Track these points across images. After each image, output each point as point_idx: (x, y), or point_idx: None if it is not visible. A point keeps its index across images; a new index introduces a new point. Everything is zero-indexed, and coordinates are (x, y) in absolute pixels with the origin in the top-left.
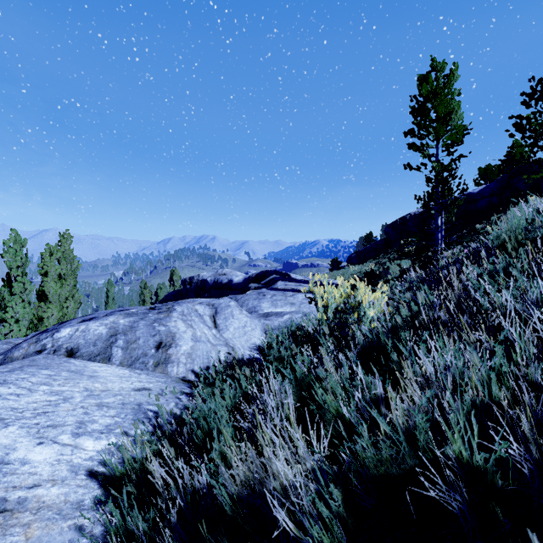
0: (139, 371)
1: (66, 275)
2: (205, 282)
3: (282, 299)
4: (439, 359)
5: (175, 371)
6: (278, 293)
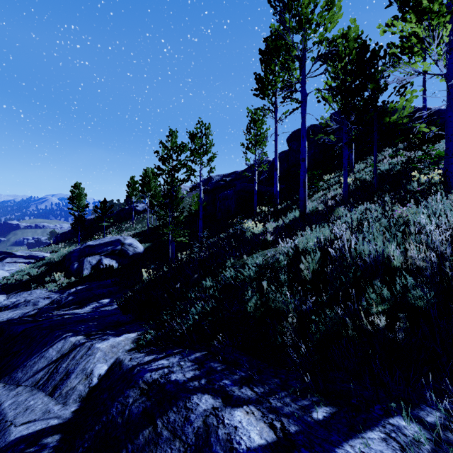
0: None
1: None
2: None
3: (12, 266)
4: (28, 269)
5: None
6: (10, 264)
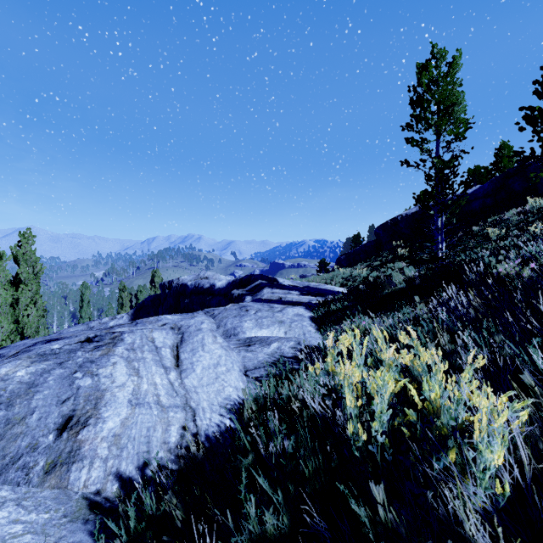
0: (8, 490)
1: (27, 279)
2: (185, 287)
3: (269, 316)
4: None
5: (82, 478)
6: (264, 308)
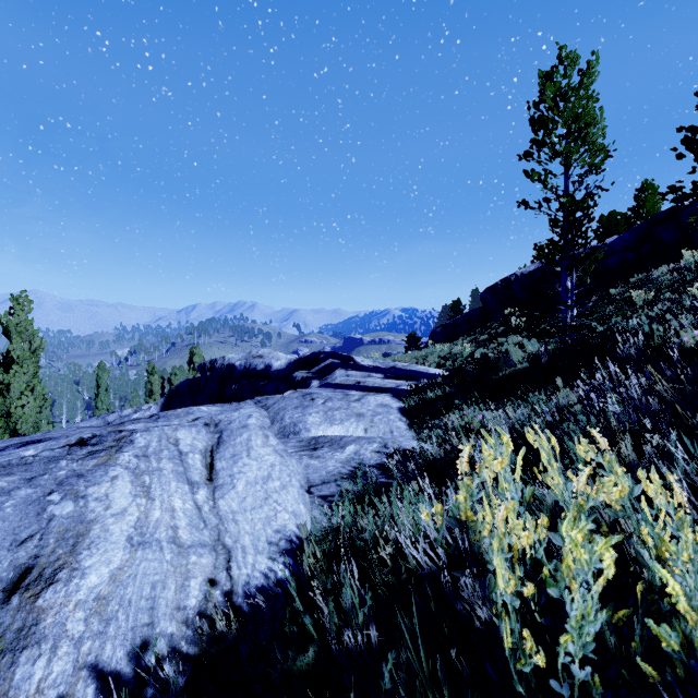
0: None
1: (22, 358)
2: (232, 368)
3: (343, 408)
4: None
5: (35, 677)
6: (336, 396)
